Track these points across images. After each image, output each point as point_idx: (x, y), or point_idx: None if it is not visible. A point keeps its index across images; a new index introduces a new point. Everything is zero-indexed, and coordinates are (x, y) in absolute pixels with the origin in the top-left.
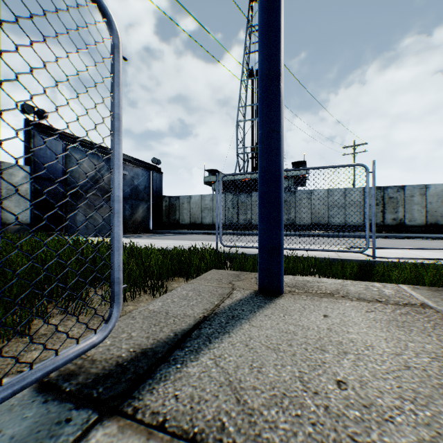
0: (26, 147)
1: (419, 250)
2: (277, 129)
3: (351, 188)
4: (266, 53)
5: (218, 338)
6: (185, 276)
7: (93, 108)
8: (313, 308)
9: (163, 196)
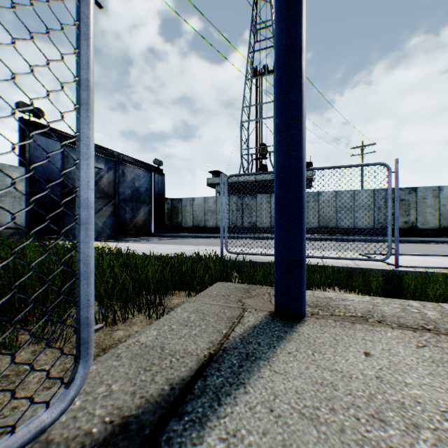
0: (21, 147)
1: (442, 257)
2: (298, 117)
3: (360, 190)
4: (284, 25)
5: (230, 396)
6: (187, 289)
7: (44, 65)
8: (347, 340)
9: (165, 199)
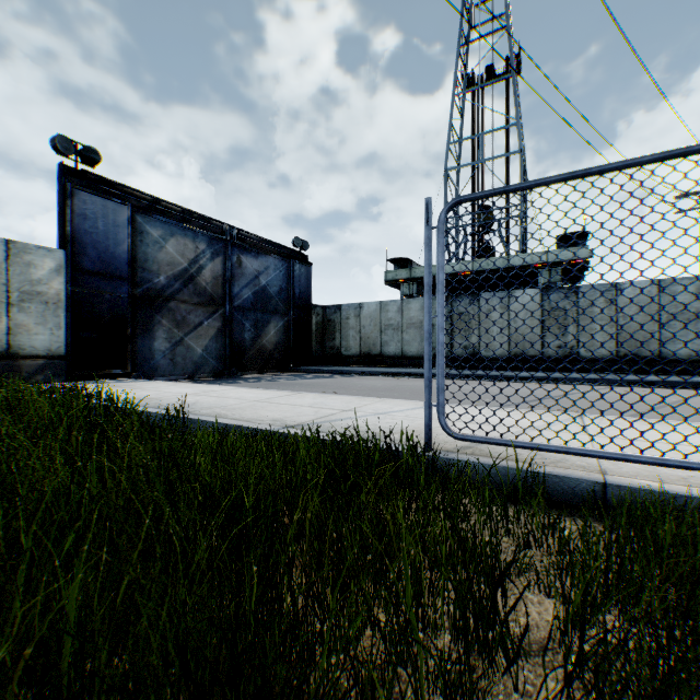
0: (61, 216)
1: None
2: None
3: None
4: None
5: None
6: None
7: None
8: None
9: (313, 306)
